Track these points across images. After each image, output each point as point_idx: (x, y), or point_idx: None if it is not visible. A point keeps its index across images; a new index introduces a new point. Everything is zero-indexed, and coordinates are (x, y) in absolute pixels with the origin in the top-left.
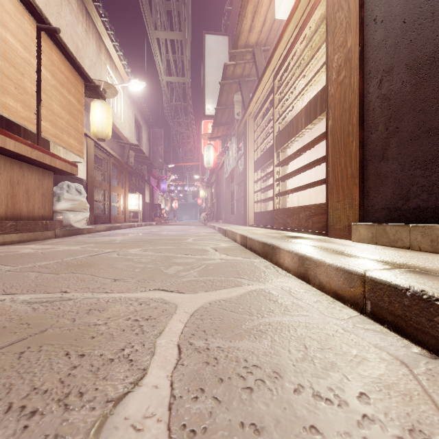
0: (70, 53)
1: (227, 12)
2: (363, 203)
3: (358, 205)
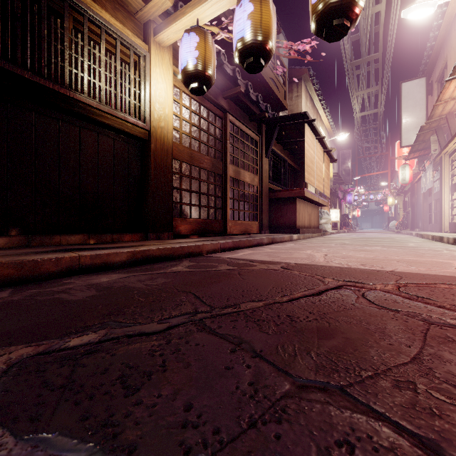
0: (330, 153)
1: (424, 64)
2: None
3: None
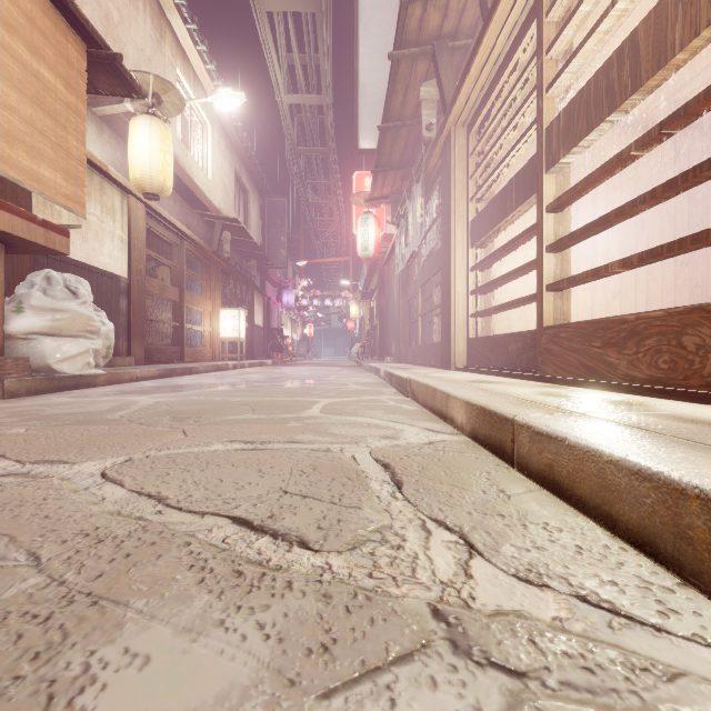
0: None
1: None
2: None
3: None
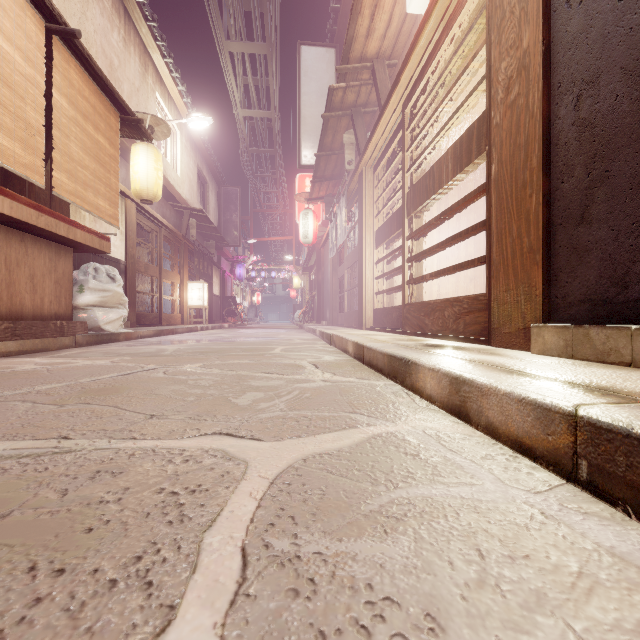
0: (97, 69)
1: (333, 11)
2: (549, 292)
3: (540, 296)
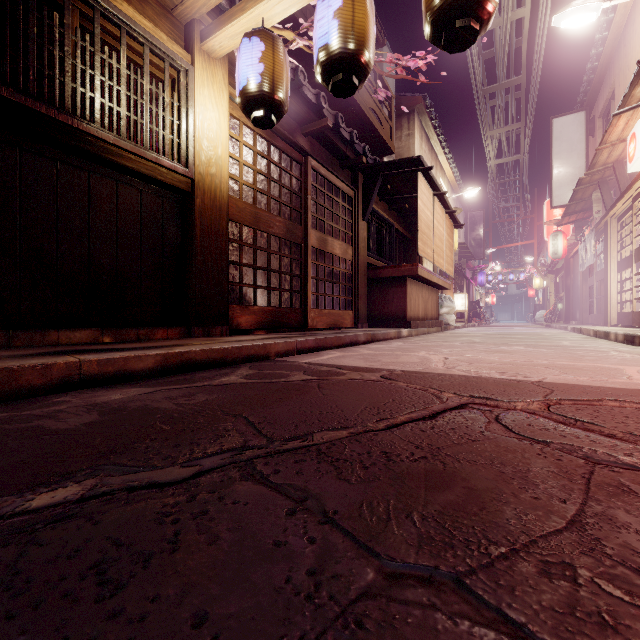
0: (454, 215)
1: (583, 93)
2: None
3: None
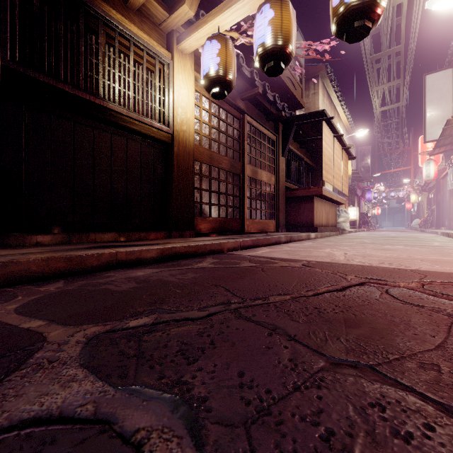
0: (349, 150)
1: (450, 54)
2: None
3: None
